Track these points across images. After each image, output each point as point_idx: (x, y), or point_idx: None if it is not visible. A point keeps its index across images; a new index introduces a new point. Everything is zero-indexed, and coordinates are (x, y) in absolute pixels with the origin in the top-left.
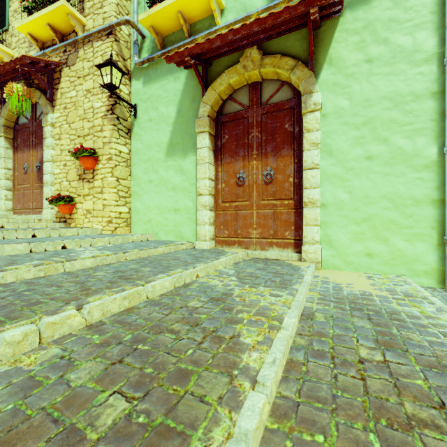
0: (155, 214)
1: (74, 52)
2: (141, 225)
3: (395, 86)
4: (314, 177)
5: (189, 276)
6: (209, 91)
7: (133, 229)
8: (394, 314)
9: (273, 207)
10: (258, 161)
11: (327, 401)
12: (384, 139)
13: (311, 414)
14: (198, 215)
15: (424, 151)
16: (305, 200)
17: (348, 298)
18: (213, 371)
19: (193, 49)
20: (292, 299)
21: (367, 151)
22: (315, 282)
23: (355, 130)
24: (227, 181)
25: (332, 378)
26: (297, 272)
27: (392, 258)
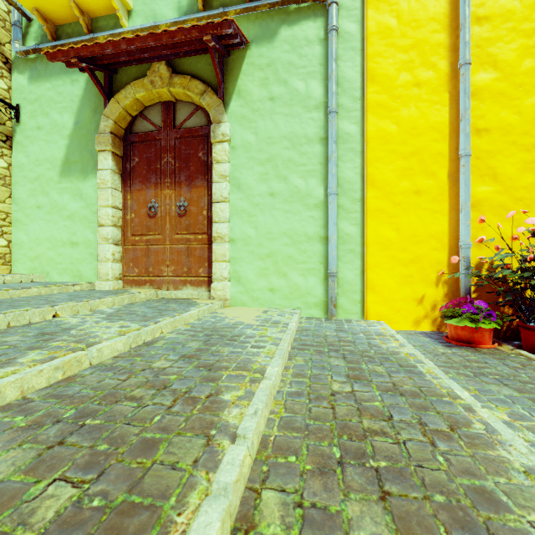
0: (45, 248)
1: None
2: (26, 263)
3: (293, 127)
4: (223, 210)
5: (39, 315)
6: (112, 103)
7: (15, 268)
8: (236, 336)
9: (187, 242)
10: (171, 190)
11: (65, 397)
12: (284, 177)
13: (35, 406)
14: (98, 250)
15: (315, 192)
16: (214, 234)
17: (214, 328)
18: None
19: (81, 50)
20: (139, 328)
21: (270, 188)
22: (204, 317)
23: (261, 166)
24: (137, 211)
25: (95, 383)
26: (186, 308)
27: (291, 292)
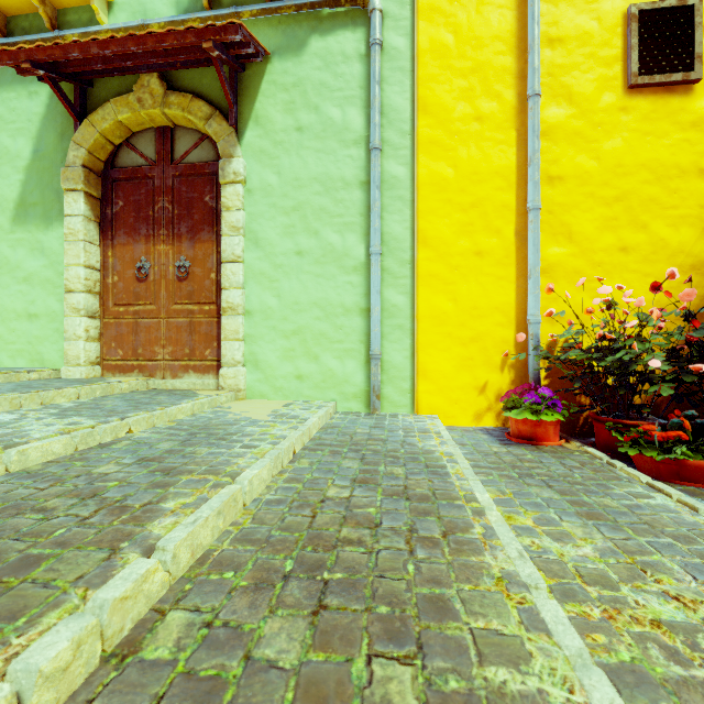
0: None
1: None
2: None
3: (326, 167)
4: (235, 273)
5: None
6: (85, 126)
7: None
8: (229, 435)
9: (189, 315)
10: (168, 246)
11: None
12: (315, 231)
13: None
14: (65, 324)
15: (354, 251)
16: (224, 304)
17: (207, 425)
18: None
19: (35, 52)
20: (93, 426)
21: (297, 245)
22: (202, 413)
23: (285, 215)
24: (122, 273)
25: (2, 493)
26: (177, 401)
27: (323, 380)
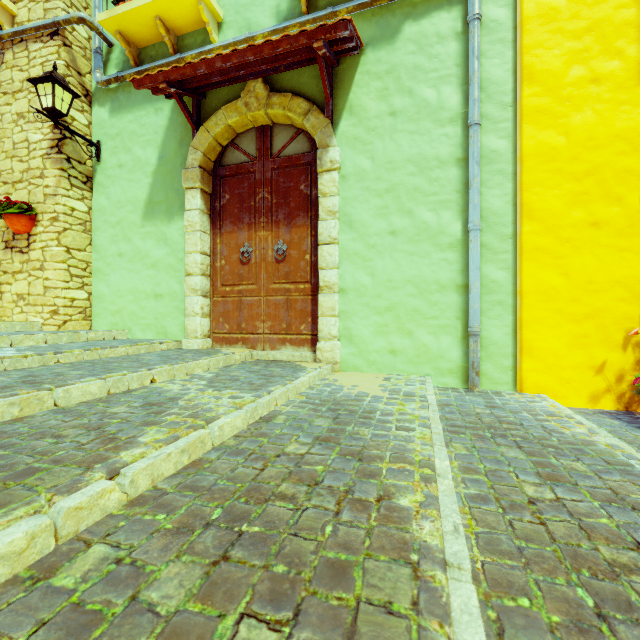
0: (127, 301)
1: None
2: (107, 318)
3: (420, 147)
4: (331, 254)
5: (137, 381)
6: (201, 132)
7: (95, 323)
8: (368, 413)
9: (286, 293)
10: (267, 232)
11: (201, 490)
12: (409, 211)
13: (172, 500)
14: (185, 303)
15: (449, 228)
16: (321, 283)
17: (335, 400)
18: (70, 467)
19: (171, 73)
20: (253, 400)
21: (390, 225)
22: (316, 385)
23: (378, 197)
24: (228, 257)
25: (229, 471)
26: (294, 374)
27: (417, 355)
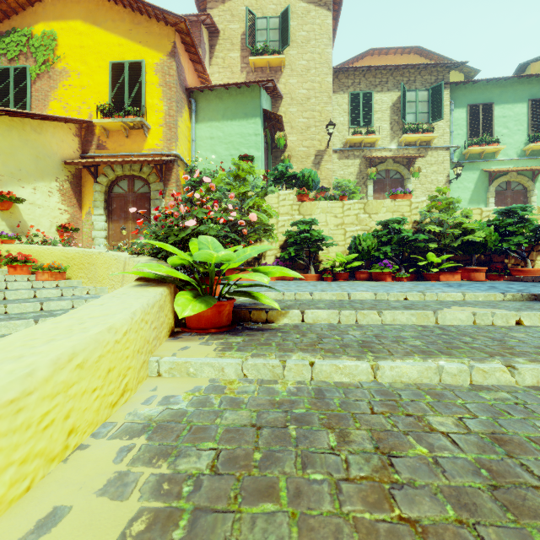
0: None
1: (425, 152)
2: None
3: None
4: None
5: None
6: (495, 182)
7: None
8: None
9: None
10: None
11: None
12: None
13: None
14: None
15: None
16: None
17: None
18: None
19: (505, 171)
20: None
21: None
22: None
23: None
24: None
25: None
26: None
27: None
